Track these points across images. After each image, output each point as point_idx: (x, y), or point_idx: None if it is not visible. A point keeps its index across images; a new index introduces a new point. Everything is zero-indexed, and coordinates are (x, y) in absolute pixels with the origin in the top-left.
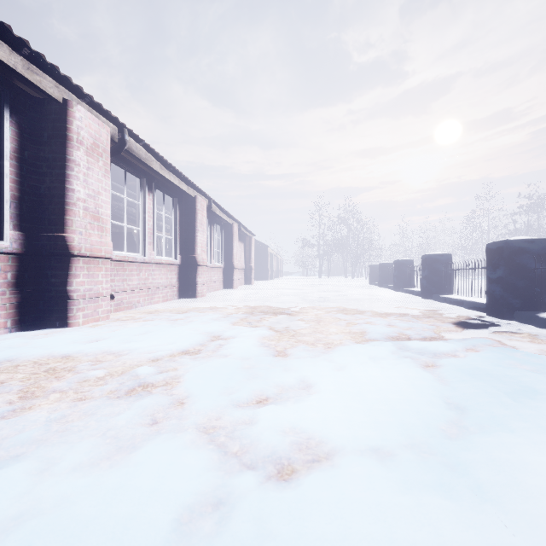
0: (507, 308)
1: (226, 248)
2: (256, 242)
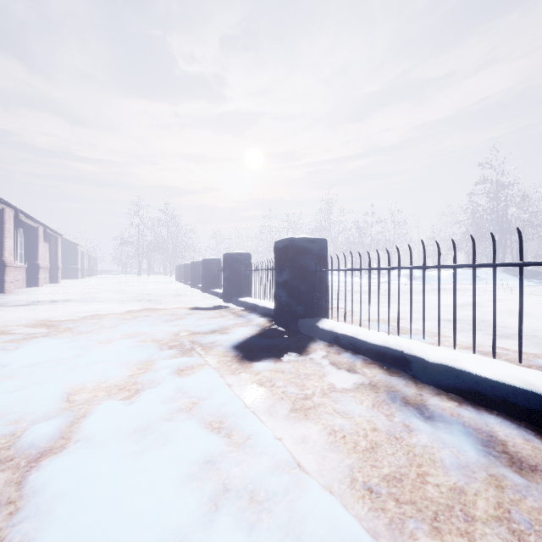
0: (205, 288)
1: (30, 249)
2: (62, 240)
